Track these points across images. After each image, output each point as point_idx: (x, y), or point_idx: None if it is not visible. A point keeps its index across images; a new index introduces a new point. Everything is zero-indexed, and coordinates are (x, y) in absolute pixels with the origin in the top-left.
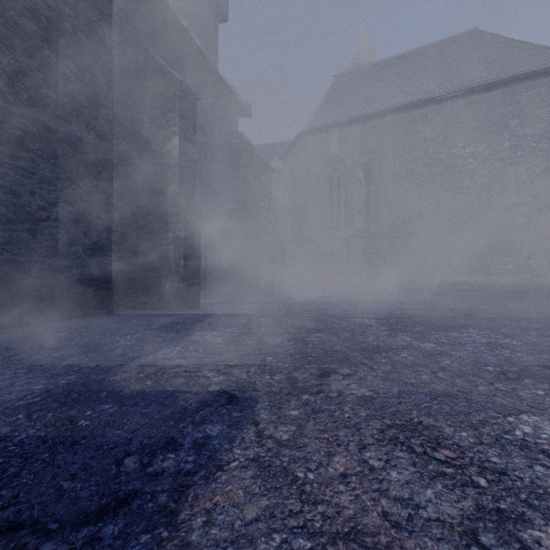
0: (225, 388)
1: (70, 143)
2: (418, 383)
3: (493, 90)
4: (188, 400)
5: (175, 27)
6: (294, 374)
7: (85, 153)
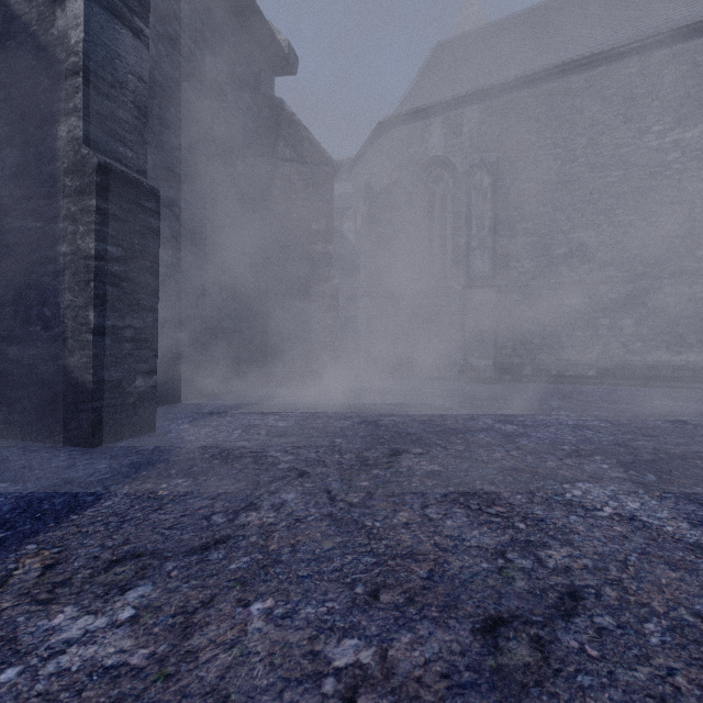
0: None
1: None
2: None
3: None
4: None
5: None
6: None
7: None
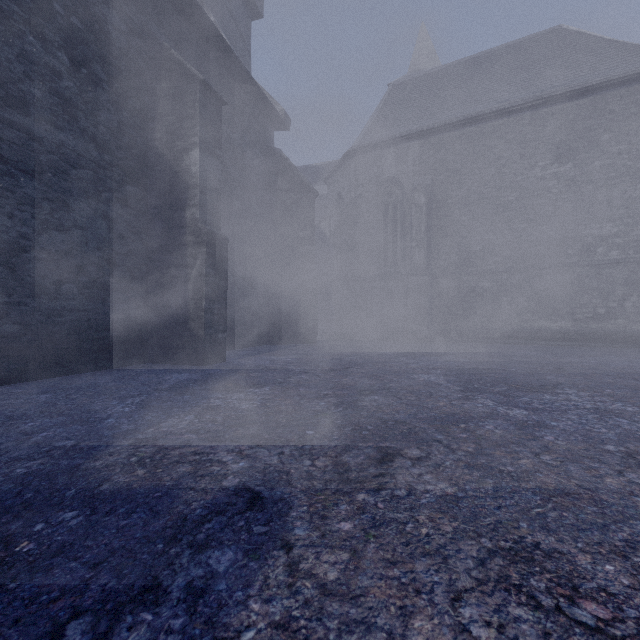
0: (247, 480)
1: (62, 155)
2: (519, 473)
3: (581, 98)
4: (191, 504)
5: (196, 17)
6: (344, 457)
7: (81, 168)
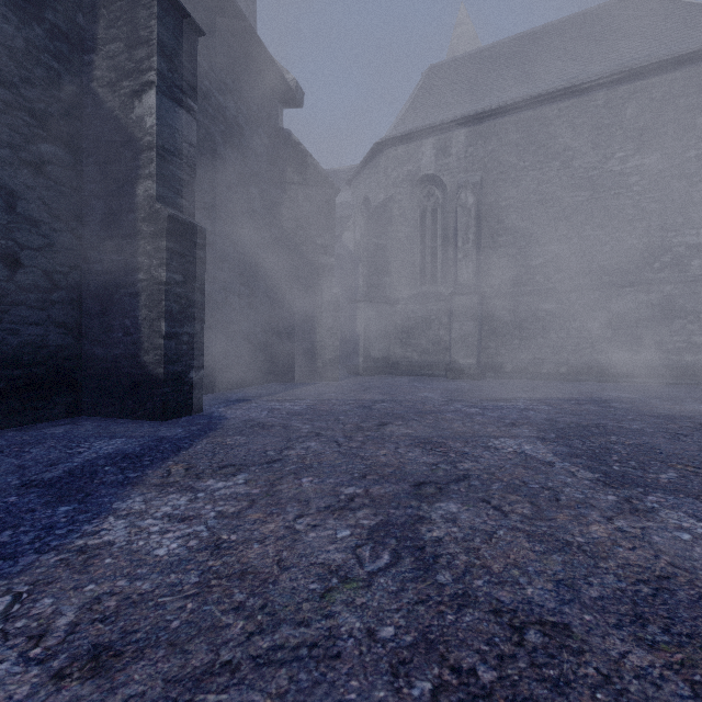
0: None
1: None
2: None
3: (671, 72)
4: None
5: None
6: None
7: None
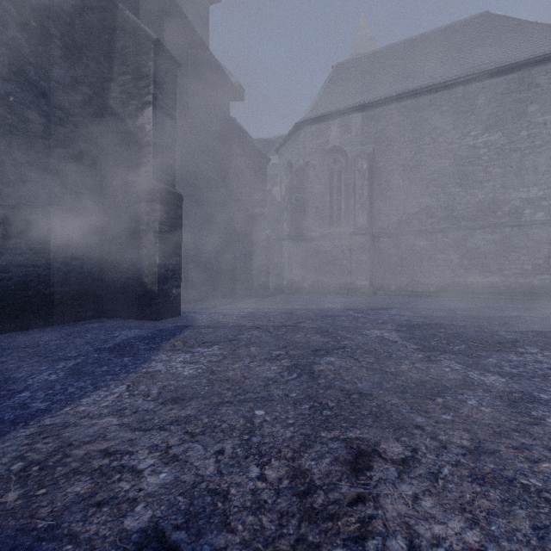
0: (162, 515)
1: (7, 107)
2: None
3: (509, 74)
4: None
5: None
6: (303, 460)
7: (30, 121)
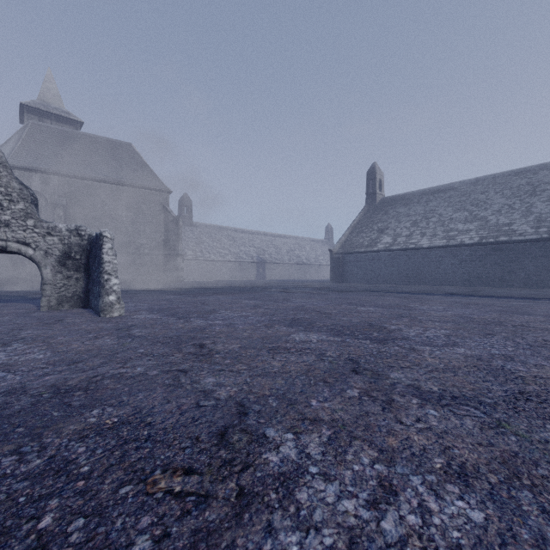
0: None
1: None
2: None
3: (136, 189)
4: None
5: None
6: None
7: None
